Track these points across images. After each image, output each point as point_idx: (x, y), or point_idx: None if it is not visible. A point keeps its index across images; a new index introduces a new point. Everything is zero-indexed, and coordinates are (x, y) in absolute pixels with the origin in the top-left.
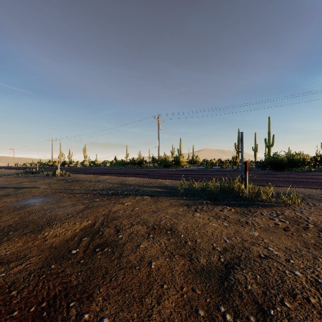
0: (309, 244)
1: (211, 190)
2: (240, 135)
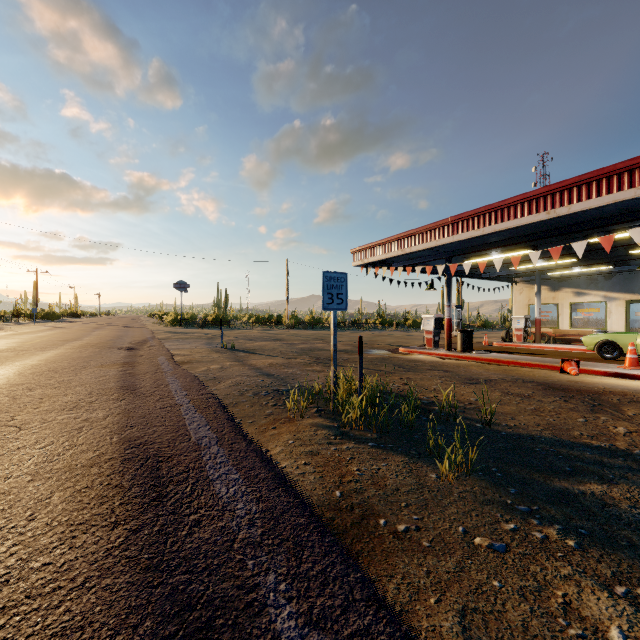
0: (410, 381)
1: (413, 402)
2: (337, 279)
